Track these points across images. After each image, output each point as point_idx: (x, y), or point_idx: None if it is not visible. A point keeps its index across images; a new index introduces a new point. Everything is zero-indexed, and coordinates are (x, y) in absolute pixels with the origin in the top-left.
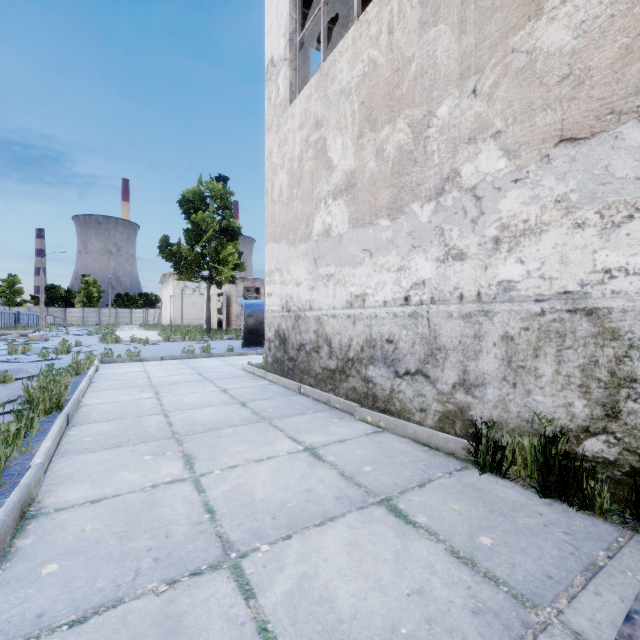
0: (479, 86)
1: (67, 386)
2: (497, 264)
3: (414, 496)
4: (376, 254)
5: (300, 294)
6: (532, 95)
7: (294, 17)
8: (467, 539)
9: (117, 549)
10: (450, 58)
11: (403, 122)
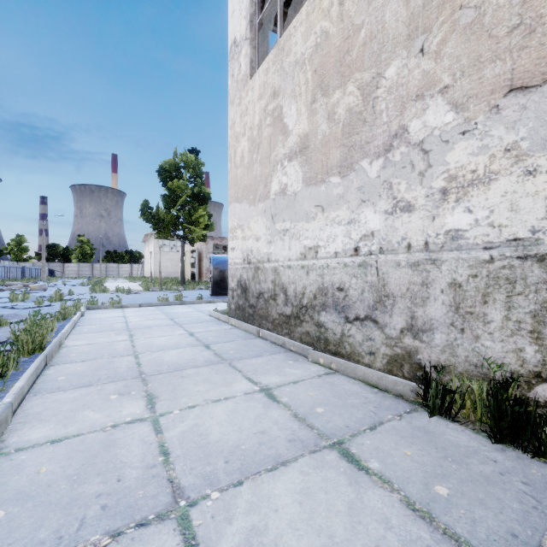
0: (427, 45)
1: (53, 329)
2: (445, 214)
3: (366, 439)
4: (328, 209)
5: (259, 248)
6: (480, 48)
7: (254, 1)
8: (422, 488)
9: (67, 494)
10: (398, 21)
11: (353, 85)
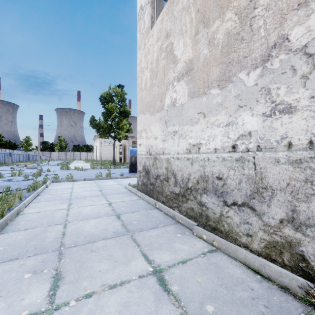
0: None
1: (21, 199)
2: None
3: None
4: (208, 115)
5: (157, 144)
6: None
7: None
8: None
9: None
10: None
11: (231, 12)
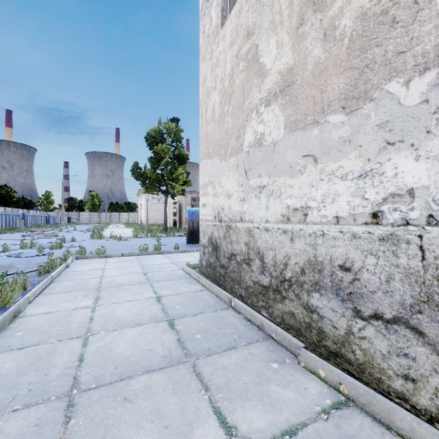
0: None
1: (26, 288)
2: None
3: None
4: (323, 159)
5: (231, 205)
6: None
7: None
8: None
9: None
10: None
11: None
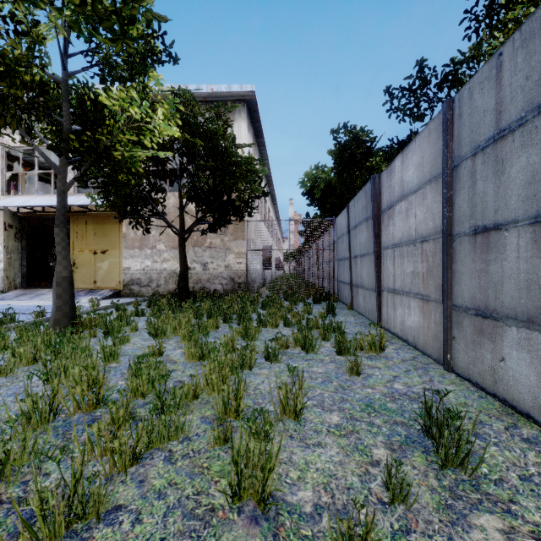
0: None
1: None
2: (1, 265)
3: None
4: None
5: None
6: None
7: None
8: None
9: None
10: None
11: None
